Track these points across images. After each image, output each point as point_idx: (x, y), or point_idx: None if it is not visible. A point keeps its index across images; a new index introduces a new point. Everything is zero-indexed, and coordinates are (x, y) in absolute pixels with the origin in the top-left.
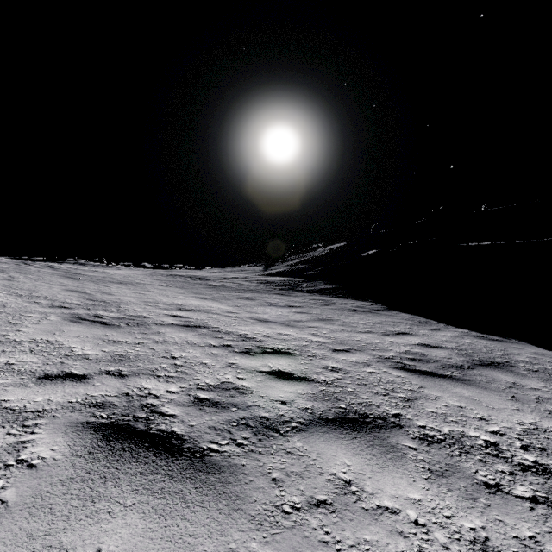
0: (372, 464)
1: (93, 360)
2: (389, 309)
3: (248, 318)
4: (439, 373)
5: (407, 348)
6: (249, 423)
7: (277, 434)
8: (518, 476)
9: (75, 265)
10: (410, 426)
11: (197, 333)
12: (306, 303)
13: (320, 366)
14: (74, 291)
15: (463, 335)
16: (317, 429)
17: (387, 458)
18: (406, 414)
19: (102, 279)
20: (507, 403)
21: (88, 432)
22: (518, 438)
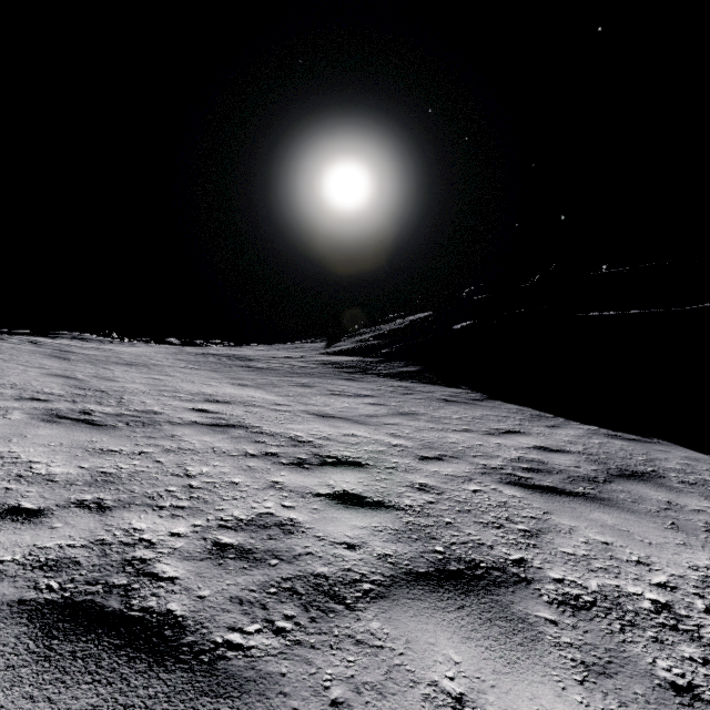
0: (493, 657)
1: (61, 482)
2: (490, 398)
3: (303, 413)
4: (567, 490)
5: (519, 452)
6: (297, 586)
7: (340, 606)
8: None
9: (73, 340)
10: (542, 580)
11: (228, 435)
12: (382, 391)
13: (403, 484)
14: (59, 377)
15: (590, 434)
16: (404, 594)
17: (516, 643)
18: (533, 559)
19: (103, 360)
20: (667, 534)
21: (16, 622)
22: (698, 594)
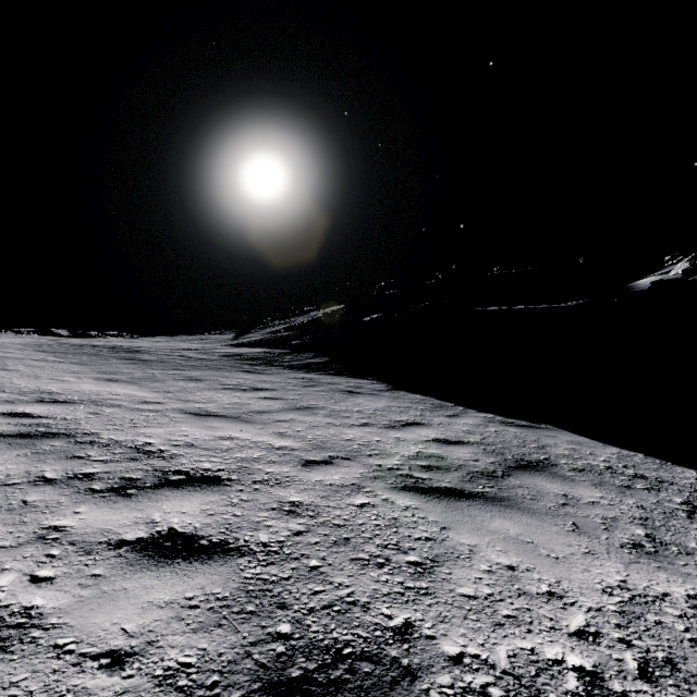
0: None
1: None
2: (395, 388)
3: (176, 412)
4: (466, 491)
5: (419, 447)
6: None
7: None
8: None
9: None
10: (433, 666)
11: (31, 450)
12: (283, 383)
13: (268, 506)
14: None
15: (487, 422)
16: None
17: None
18: (422, 619)
19: None
20: (571, 540)
21: None
22: (623, 640)
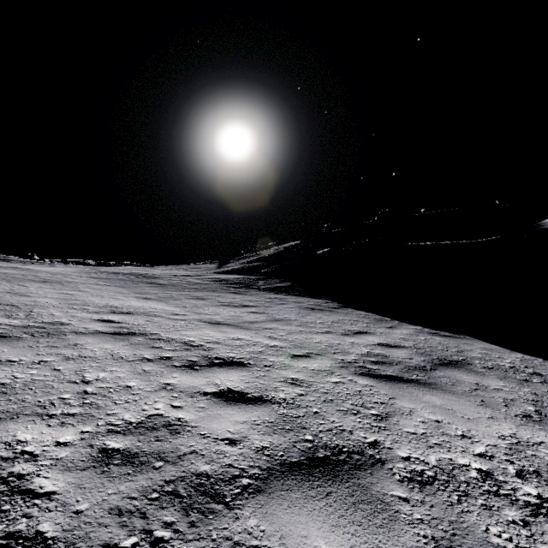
0: (358, 544)
1: None
2: (345, 306)
3: (197, 321)
4: (405, 378)
5: (368, 349)
6: (179, 489)
7: (220, 505)
8: (533, 527)
9: None
10: (393, 460)
11: (128, 342)
12: (262, 302)
13: (278, 379)
14: None
15: (418, 333)
16: (279, 486)
17: (377, 526)
18: (384, 440)
19: (20, 277)
20: (479, 410)
21: None
22: (508, 460)
